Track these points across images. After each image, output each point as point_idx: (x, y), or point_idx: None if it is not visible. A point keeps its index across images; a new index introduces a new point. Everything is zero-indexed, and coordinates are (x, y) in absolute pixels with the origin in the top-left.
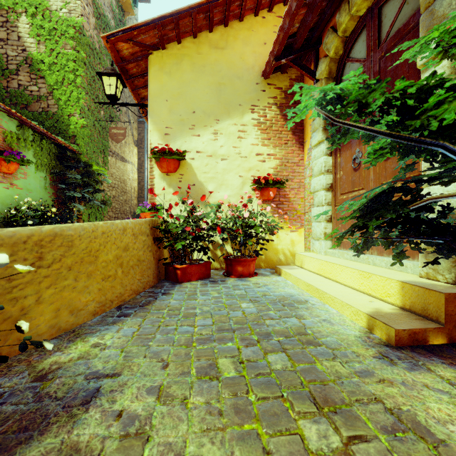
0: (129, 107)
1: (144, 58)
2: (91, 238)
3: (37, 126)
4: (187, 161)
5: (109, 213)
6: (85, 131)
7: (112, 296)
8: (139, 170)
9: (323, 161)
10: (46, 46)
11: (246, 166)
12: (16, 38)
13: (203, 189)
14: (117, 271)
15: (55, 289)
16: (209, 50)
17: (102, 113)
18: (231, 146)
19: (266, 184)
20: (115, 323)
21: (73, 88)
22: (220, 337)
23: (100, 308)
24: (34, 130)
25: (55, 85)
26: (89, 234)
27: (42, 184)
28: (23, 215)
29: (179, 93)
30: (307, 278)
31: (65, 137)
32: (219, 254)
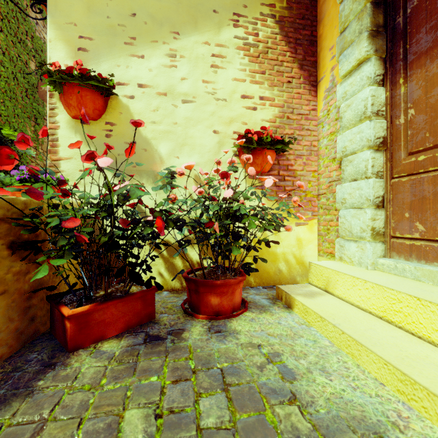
0: None
1: None
2: None
3: None
4: (120, 100)
5: None
6: None
7: None
8: None
9: (370, 94)
10: None
11: (226, 115)
12: None
13: (150, 152)
14: None
15: None
16: None
17: (34, 68)
18: (200, 79)
19: (260, 144)
20: None
21: None
22: None
23: None
24: None
25: None
26: None
27: None
28: None
29: None
30: (373, 337)
31: None
32: (178, 263)
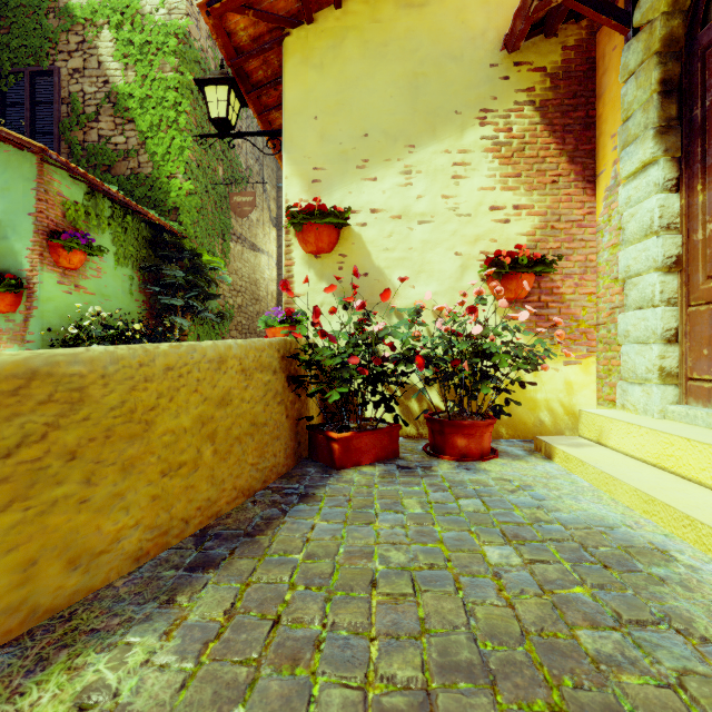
0: (263, 165)
1: (276, 44)
2: (136, 380)
3: (113, 191)
4: (352, 229)
5: (231, 332)
6: (192, 201)
7: (187, 509)
8: (279, 265)
9: (657, 205)
10: (137, 72)
11: (470, 233)
12: (96, 66)
13: (383, 282)
14: (203, 452)
15: (26, 511)
16: (394, 13)
17: (221, 173)
18: (439, 195)
19: (514, 267)
20: (175, 592)
21: (175, 133)
22: (452, 709)
23: (154, 542)
24: (112, 200)
25: (149, 131)
26: (130, 372)
27: (126, 287)
28: (86, 335)
29: (338, 102)
30: (634, 476)
31: (163, 212)
32: (414, 407)
